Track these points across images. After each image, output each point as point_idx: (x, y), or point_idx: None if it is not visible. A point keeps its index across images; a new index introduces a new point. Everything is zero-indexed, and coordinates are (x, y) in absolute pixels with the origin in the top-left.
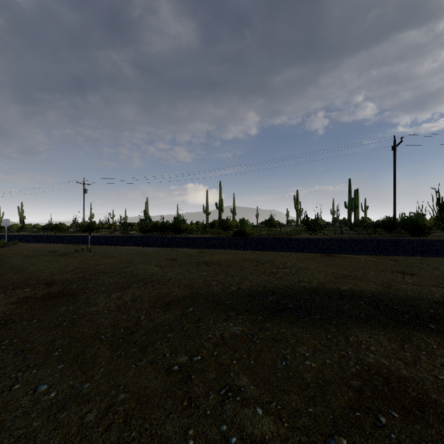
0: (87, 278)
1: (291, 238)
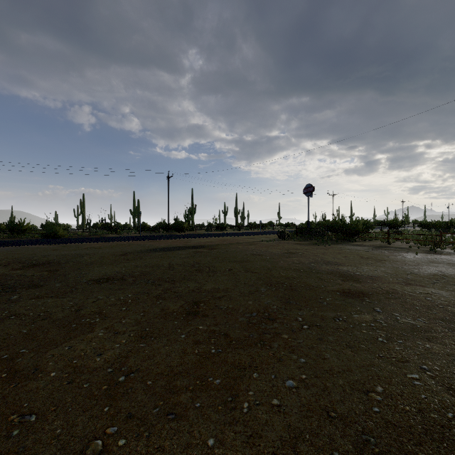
0: (24, 260)
1: (109, 237)
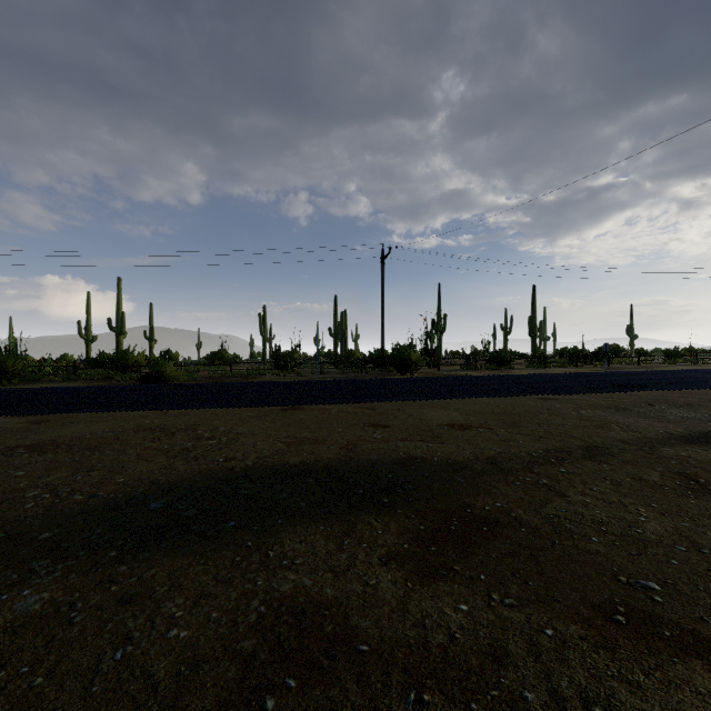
0: None
1: (247, 382)
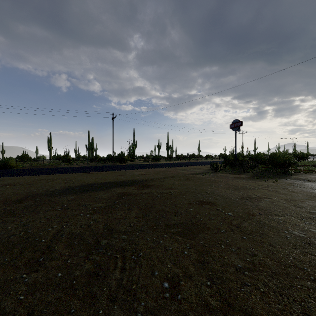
0: None
1: (56, 167)
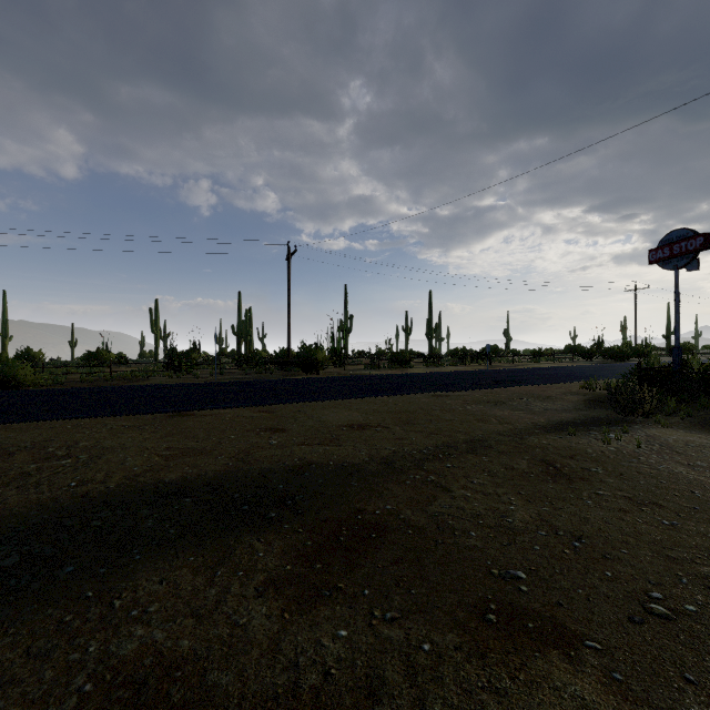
0: None
1: (129, 386)
